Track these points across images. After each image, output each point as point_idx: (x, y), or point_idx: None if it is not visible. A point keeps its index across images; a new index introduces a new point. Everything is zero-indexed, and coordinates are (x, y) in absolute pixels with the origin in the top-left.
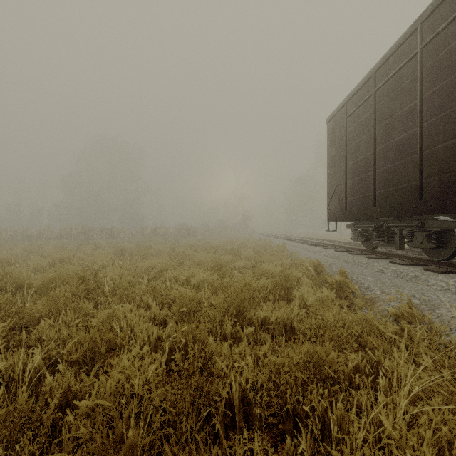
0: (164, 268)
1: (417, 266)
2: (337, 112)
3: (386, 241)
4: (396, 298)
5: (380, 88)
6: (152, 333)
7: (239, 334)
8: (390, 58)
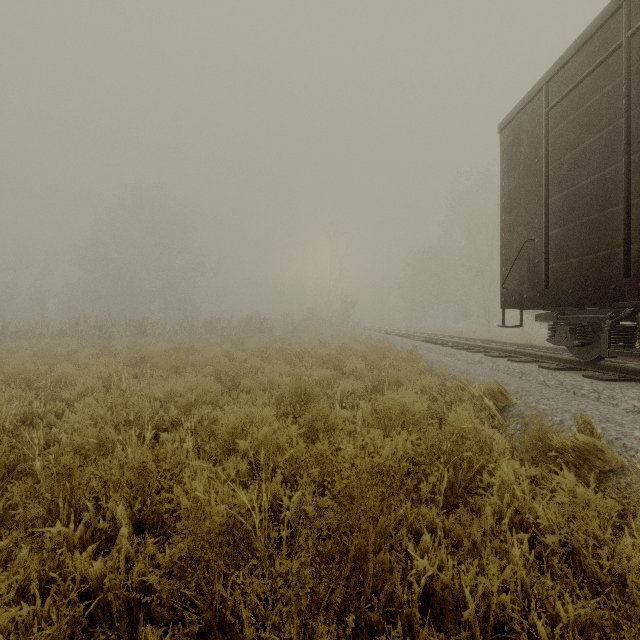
0: (195, 400)
1: None
2: (524, 107)
3: None
4: None
5: None
6: None
7: None
8: None
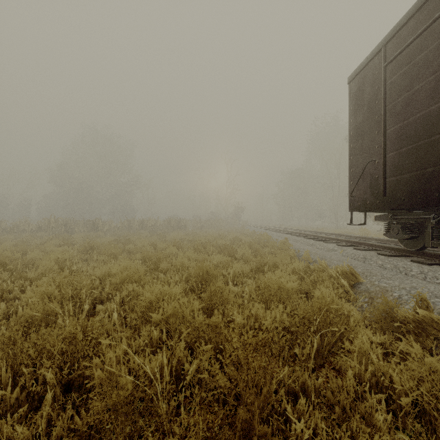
0: (124, 279)
1: None
2: (367, 64)
3: None
4: None
5: None
6: None
7: None
8: None
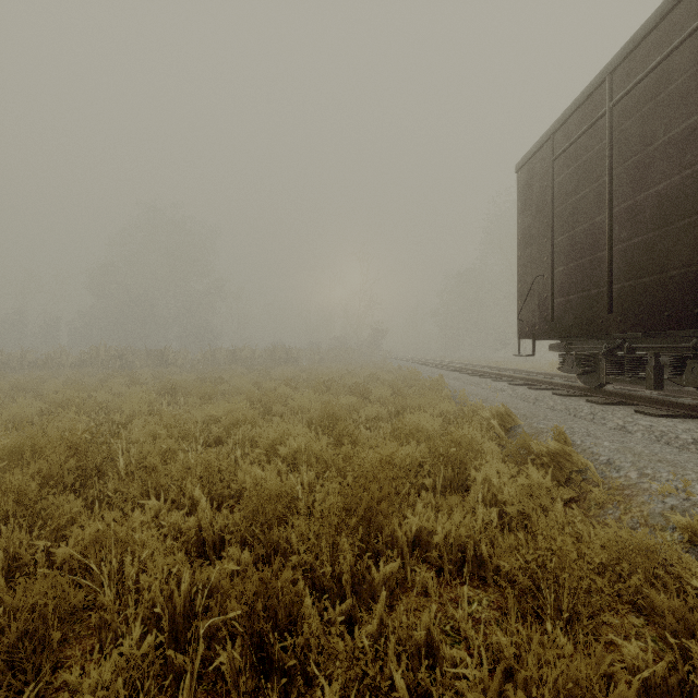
0: (235, 421)
1: (689, 420)
2: (535, 152)
3: (628, 374)
4: (675, 489)
5: (623, 100)
6: (185, 578)
7: (371, 576)
8: (644, 41)
